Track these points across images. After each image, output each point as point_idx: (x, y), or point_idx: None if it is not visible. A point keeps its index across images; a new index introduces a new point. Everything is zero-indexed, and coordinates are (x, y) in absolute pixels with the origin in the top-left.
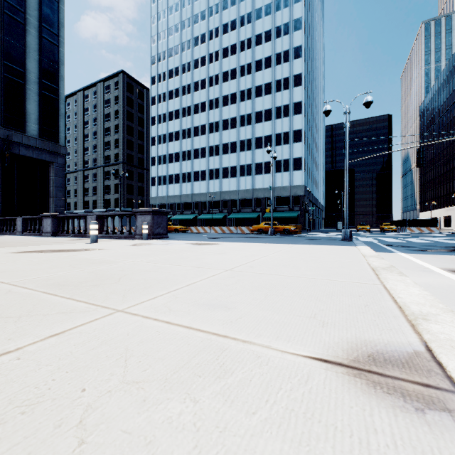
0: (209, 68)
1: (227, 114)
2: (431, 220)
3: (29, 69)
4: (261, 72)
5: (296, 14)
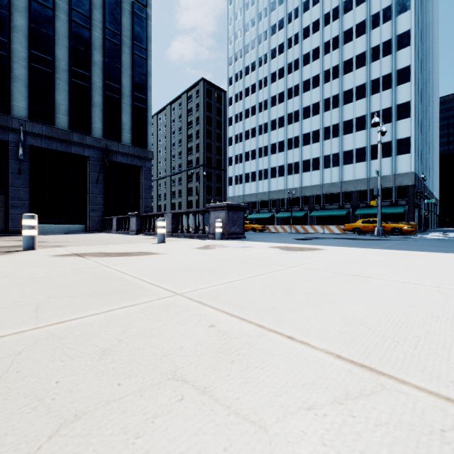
0: (287, 55)
1: (308, 101)
2: None
3: (124, 84)
4: (351, 42)
5: None
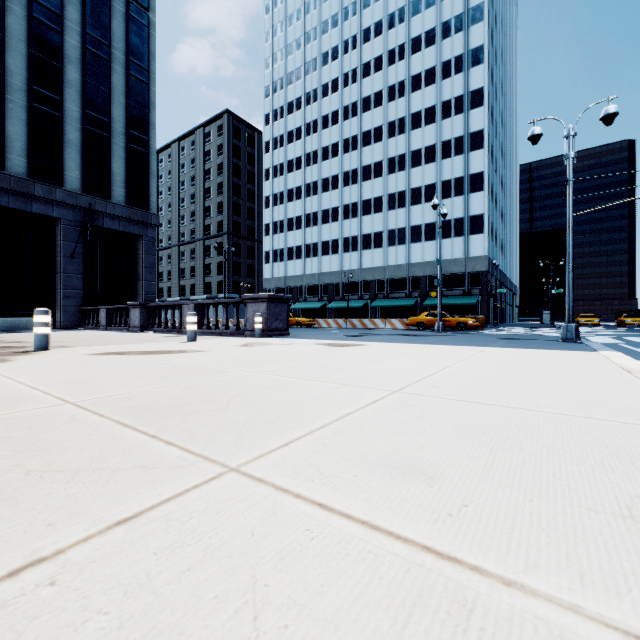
0: (343, 94)
1: (369, 158)
2: None
3: (114, 117)
4: (419, 91)
5: None
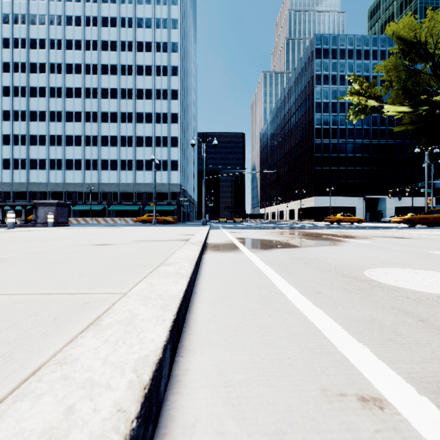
0: (85, 55)
1: (106, 107)
2: (261, 214)
3: None
4: (142, 77)
5: (174, 38)
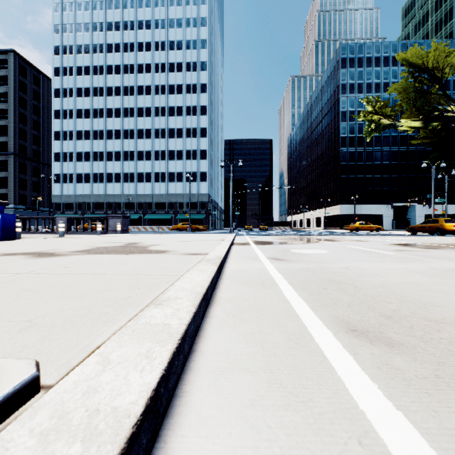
0: (124, 78)
1: (142, 125)
2: (286, 222)
3: None
4: (174, 95)
5: (203, 58)
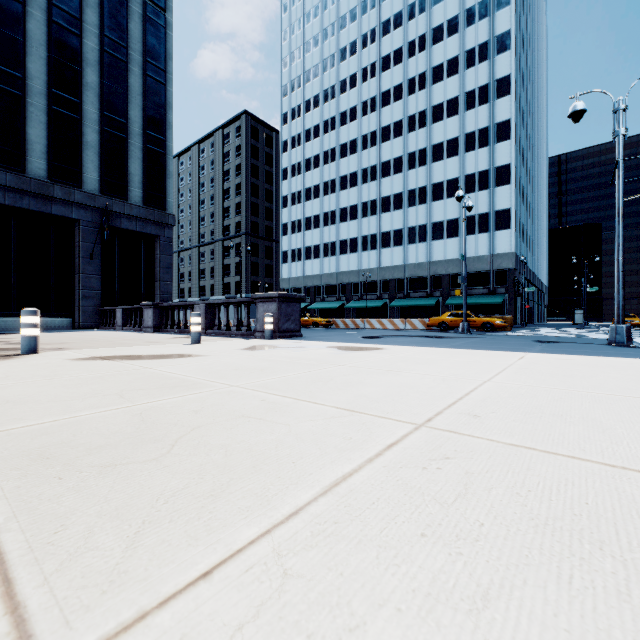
0: (361, 90)
1: (388, 154)
2: None
3: (132, 118)
4: (441, 83)
5: None
